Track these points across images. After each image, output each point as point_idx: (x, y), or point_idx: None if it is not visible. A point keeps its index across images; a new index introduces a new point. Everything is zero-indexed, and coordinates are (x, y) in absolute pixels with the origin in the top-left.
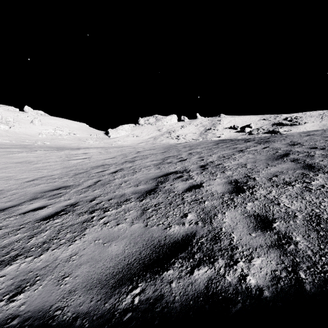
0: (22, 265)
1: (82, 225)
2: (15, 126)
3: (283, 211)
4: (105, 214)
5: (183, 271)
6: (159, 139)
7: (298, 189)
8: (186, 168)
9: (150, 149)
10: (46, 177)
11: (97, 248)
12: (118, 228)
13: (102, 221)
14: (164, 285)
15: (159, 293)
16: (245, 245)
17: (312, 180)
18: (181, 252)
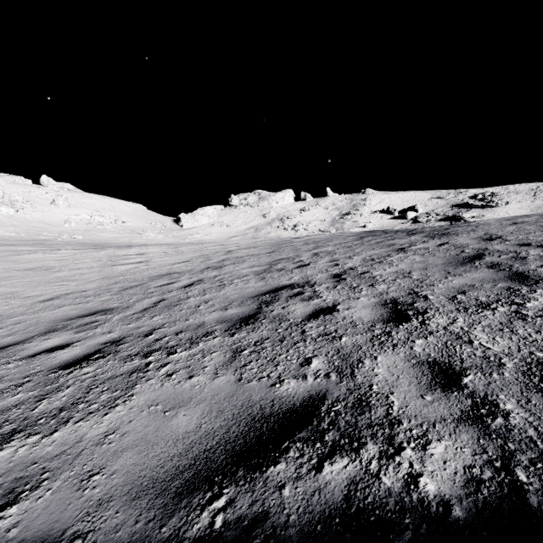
0: (20, 450)
1: (129, 377)
2: (25, 209)
3: (479, 355)
4: (169, 359)
5: (303, 465)
6: (264, 231)
7: (503, 315)
8: (309, 279)
9: (249, 247)
10: (74, 294)
11: (153, 420)
12: (190, 383)
13: (164, 371)
14: (270, 492)
15: (260, 508)
16: (415, 417)
17: (526, 300)
18: (300, 429)
